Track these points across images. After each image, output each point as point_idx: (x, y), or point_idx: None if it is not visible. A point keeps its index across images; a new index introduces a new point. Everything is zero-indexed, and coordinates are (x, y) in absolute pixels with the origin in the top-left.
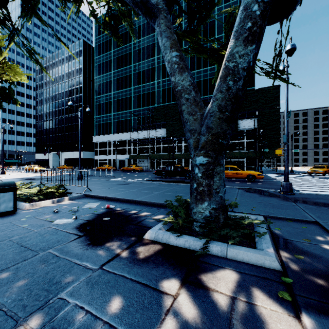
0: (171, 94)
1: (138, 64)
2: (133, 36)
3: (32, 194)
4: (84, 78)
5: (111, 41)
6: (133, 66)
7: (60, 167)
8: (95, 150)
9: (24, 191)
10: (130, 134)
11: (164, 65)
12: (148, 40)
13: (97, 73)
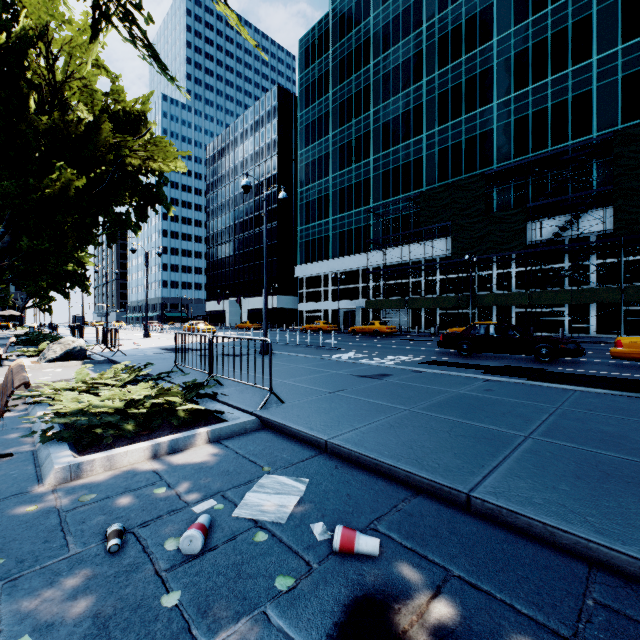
0: (462, 156)
1: (384, 105)
2: None
3: (105, 415)
4: (280, 159)
5: (328, 75)
6: (373, 112)
7: (241, 326)
8: (300, 293)
9: (92, 402)
10: (367, 256)
11: (445, 94)
12: (405, 49)
13: (303, 144)
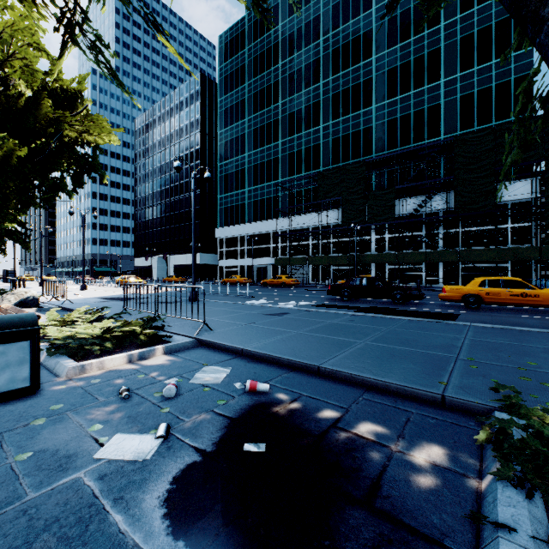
0: (350, 146)
1: (290, 99)
2: (294, 5)
3: (90, 338)
4: (203, 136)
5: (244, 69)
6: (281, 104)
7: (168, 279)
8: (220, 252)
9: (78, 331)
10: (276, 222)
11: (337, 95)
12: (307, 56)
13: (223, 125)
